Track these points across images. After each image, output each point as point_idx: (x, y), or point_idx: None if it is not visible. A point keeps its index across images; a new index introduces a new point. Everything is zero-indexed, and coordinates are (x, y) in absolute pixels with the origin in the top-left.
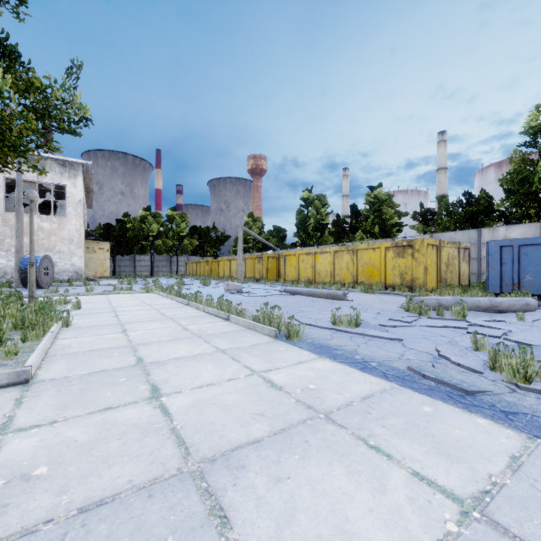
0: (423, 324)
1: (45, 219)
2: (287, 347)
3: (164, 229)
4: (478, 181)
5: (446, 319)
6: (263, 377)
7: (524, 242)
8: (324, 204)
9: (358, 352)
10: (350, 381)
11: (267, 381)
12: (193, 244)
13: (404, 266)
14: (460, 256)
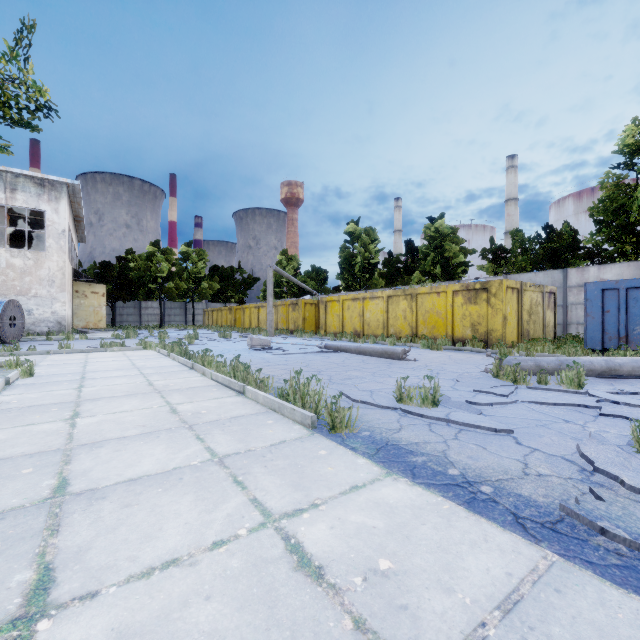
0: (528, 398)
1: (16, 254)
2: (331, 448)
3: (177, 269)
4: (553, 214)
5: (556, 391)
6: (284, 534)
7: (634, 283)
8: (373, 240)
9: (451, 460)
10: (458, 544)
11: (292, 548)
12: (214, 288)
13: (477, 315)
14: (544, 302)
